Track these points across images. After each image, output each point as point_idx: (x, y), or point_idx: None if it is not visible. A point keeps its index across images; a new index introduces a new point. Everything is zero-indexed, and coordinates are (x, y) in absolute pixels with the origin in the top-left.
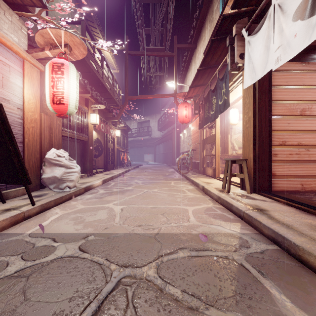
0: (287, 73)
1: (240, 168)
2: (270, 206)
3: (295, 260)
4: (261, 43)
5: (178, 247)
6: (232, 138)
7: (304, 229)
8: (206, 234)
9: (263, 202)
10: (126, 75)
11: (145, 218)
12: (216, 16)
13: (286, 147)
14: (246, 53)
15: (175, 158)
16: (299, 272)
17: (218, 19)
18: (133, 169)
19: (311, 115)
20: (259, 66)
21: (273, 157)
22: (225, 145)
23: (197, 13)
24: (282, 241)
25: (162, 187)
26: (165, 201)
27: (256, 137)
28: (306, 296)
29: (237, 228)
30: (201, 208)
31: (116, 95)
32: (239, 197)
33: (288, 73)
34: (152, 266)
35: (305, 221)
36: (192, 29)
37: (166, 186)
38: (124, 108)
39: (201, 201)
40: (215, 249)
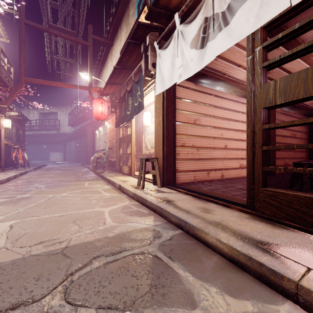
0: (185, 89)
1: (152, 165)
2: (175, 197)
3: (193, 239)
4: (169, 59)
5: (93, 257)
6: (145, 138)
7: (197, 212)
8: (123, 234)
9: (170, 194)
10: (21, 49)
11: (49, 232)
12: (132, 21)
13: (185, 148)
14: (157, 63)
15: (89, 156)
16: (196, 248)
17: (134, 25)
18: (33, 171)
19: (200, 124)
20: (167, 78)
21: (176, 156)
22: (140, 145)
23: (114, 10)
24: (184, 225)
25: (74, 190)
26: (77, 205)
27: (164, 138)
28: (201, 267)
29: (151, 221)
30: (118, 207)
31: (4, 71)
32: (152, 192)
33: (186, 89)
34: (58, 292)
35: (198, 206)
36: (109, 25)
37: (78, 189)
38: (17, 91)
39: (117, 200)
40: (132, 247)
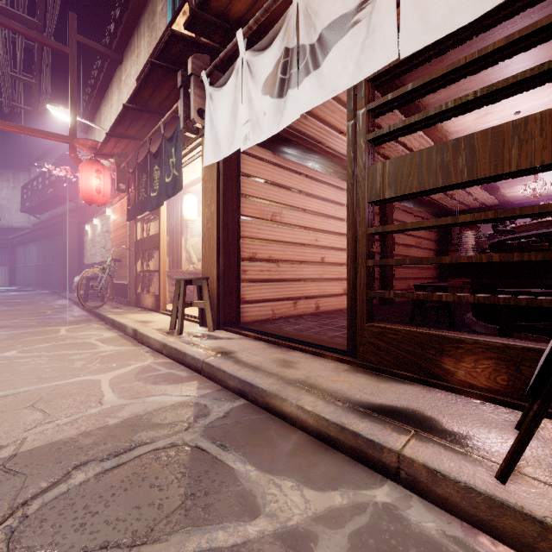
0: (257, 161)
1: (199, 292)
2: (238, 345)
3: (262, 412)
4: (227, 106)
5: (74, 465)
6: (188, 243)
7: (273, 367)
8: (137, 417)
9: (230, 341)
10: None
11: None
12: (161, 24)
13: (256, 261)
14: (207, 110)
15: (71, 276)
16: (267, 425)
17: (164, 33)
18: None
19: (281, 222)
20: (225, 138)
21: (242, 275)
22: (177, 255)
23: None
24: (250, 391)
25: (33, 344)
26: (40, 374)
27: (221, 244)
28: (272, 453)
29: (192, 391)
30: (129, 371)
31: None
32: (197, 339)
33: (259, 162)
34: None
35: (274, 357)
36: (114, 21)
37: (44, 341)
38: None
39: (130, 357)
40: (154, 438)
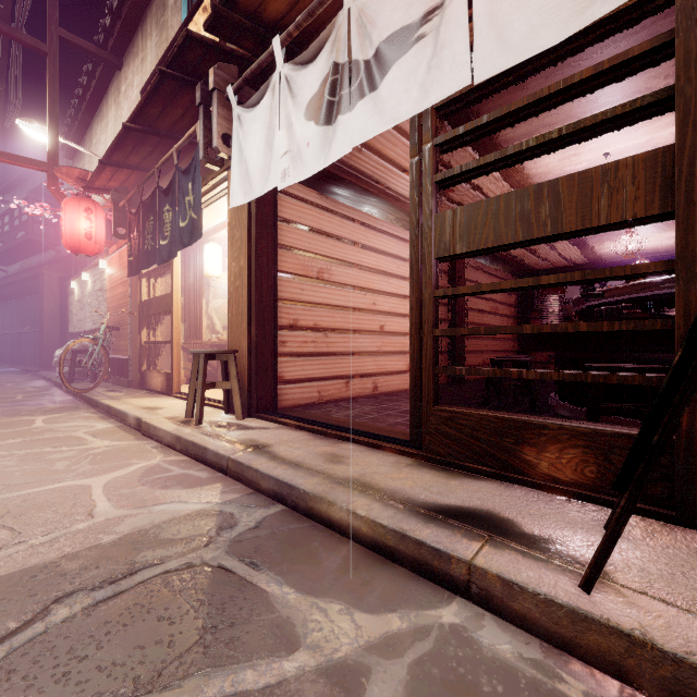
0: (300, 203)
1: (224, 369)
2: (274, 437)
3: (305, 519)
4: (260, 132)
5: (54, 598)
6: (210, 306)
7: (318, 463)
8: (141, 532)
9: (264, 432)
10: None
11: None
12: (174, 21)
13: (299, 330)
14: (234, 136)
15: (50, 348)
16: (310, 536)
17: (178, 33)
18: None
19: (330, 280)
20: (257, 173)
21: (280, 347)
22: (196, 321)
23: None
24: (289, 494)
25: None
26: (6, 479)
27: (252, 307)
28: (316, 570)
29: (214, 496)
30: (131, 473)
31: None
32: (221, 429)
33: (302, 204)
34: None
35: (320, 451)
36: (110, 13)
37: (12, 435)
38: None
39: (131, 455)
40: (163, 558)
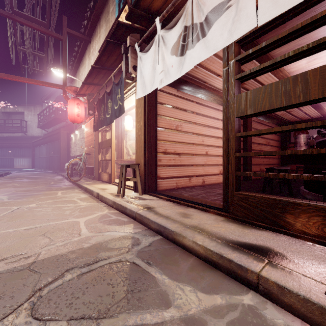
0: (167, 95)
1: (133, 172)
2: (156, 204)
3: (171, 244)
4: (150, 63)
5: (66, 269)
6: (127, 144)
7: (177, 217)
8: (100, 243)
9: (152, 201)
10: None
11: (13, 247)
12: (112, 18)
13: (167, 154)
14: (138, 66)
15: (63, 163)
16: (174, 252)
17: (114, 23)
18: None
19: (181, 130)
20: (148, 82)
21: (158, 162)
22: (121, 151)
23: (92, 4)
24: (164, 231)
25: (44, 200)
26: (47, 217)
27: (146, 144)
28: (177, 269)
29: (130, 229)
30: (95, 217)
31: None
32: (132, 199)
33: (168, 95)
34: (24, 309)
35: (178, 211)
36: (86, 19)
37: (50, 199)
38: None
39: (95, 209)
40: (109, 256)
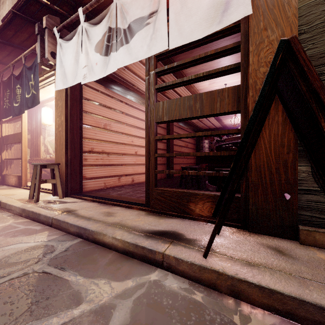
0: (94, 91)
1: (52, 173)
2: (79, 206)
3: (92, 244)
4: (72, 54)
5: None
6: (46, 140)
7: (100, 217)
8: None
9: (74, 204)
10: None
11: None
12: None
13: (94, 153)
14: (58, 54)
15: None
16: (94, 251)
17: None
18: None
19: (110, 130)
20: (70, 74)
21: (84, 162)
22: (37, 148)
23: None
24: (84, 232)
25: None
26: None
27: (68, 141)
28: (95, 266)
29: (43, 238)
30: None
31: None
32: (49, 204)
33: (95, 92)
34: None
35: (102, 211)
36: None
37: None
38: None
39: None
40: (10, 272)
